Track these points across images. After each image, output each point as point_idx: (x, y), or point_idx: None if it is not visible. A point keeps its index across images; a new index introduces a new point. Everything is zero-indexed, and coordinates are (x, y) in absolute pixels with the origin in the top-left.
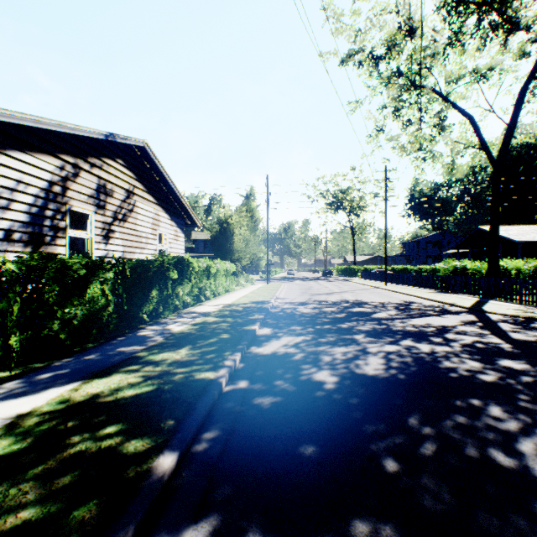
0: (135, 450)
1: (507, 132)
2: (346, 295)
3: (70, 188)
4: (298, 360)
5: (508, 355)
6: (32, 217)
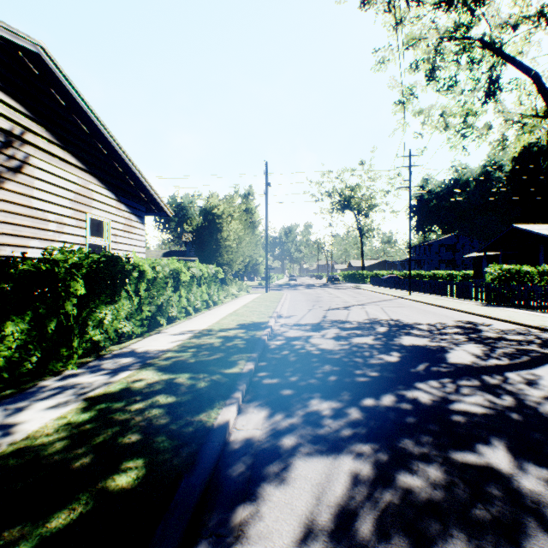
0: None
1: None
2: (371, 310)
3: None
4: None
5: None
6: None
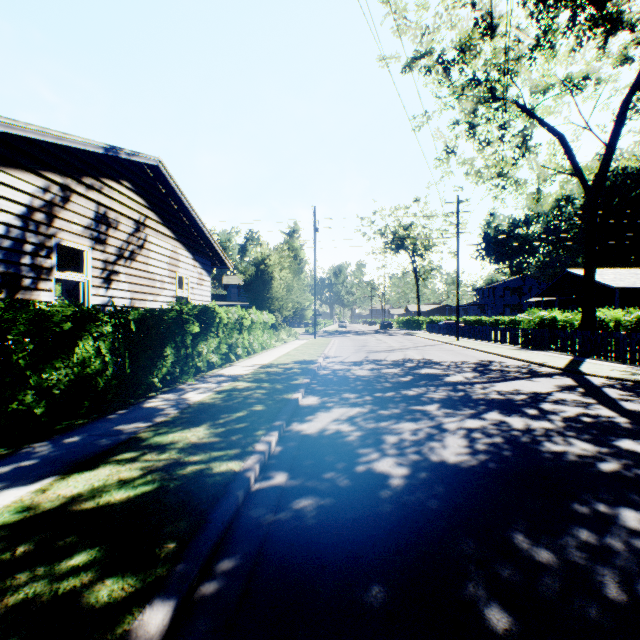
0: (109, 599)
1: (605, 155)
2: (410, 353)
3: (58, 216)
4: (353, 441)
5: (626, 433)
6: (3, 253)
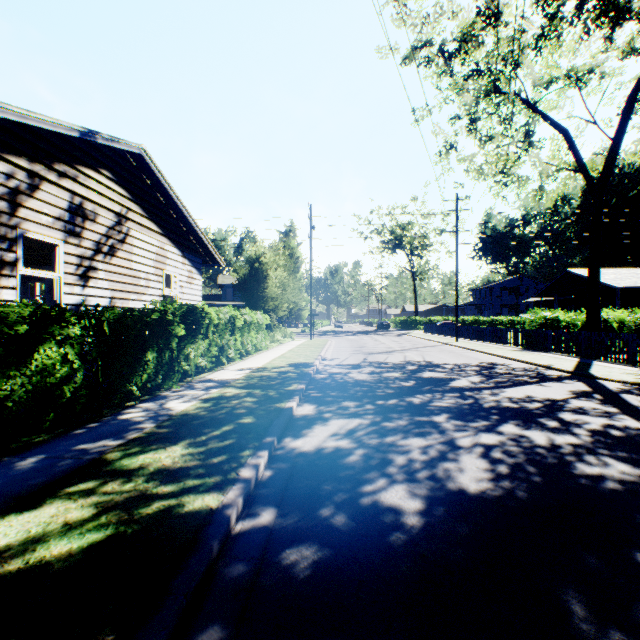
0: None
1: (611, 150)
2: (410, 355)
3: (24, 204)
4: (355, 463)
5: None
6: None
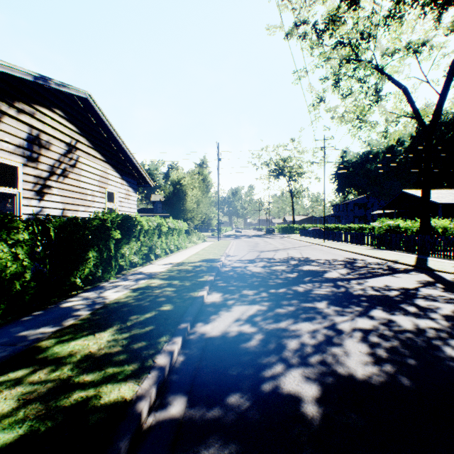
0: None
1: (439, 102)
2: (291, 252)
3: None
4: (256, 347)
5: None
6: None
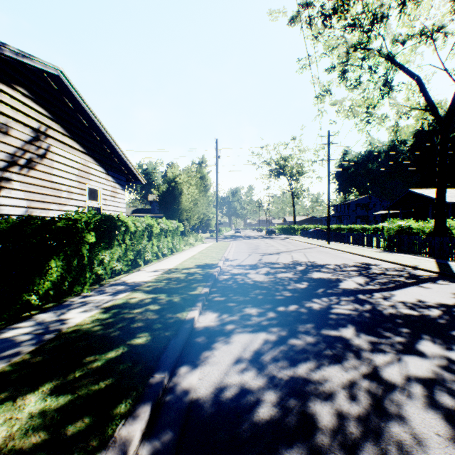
0: None
1: None
2: (295, 255)
3: None
4: (268, 423)
5: None
6: None
